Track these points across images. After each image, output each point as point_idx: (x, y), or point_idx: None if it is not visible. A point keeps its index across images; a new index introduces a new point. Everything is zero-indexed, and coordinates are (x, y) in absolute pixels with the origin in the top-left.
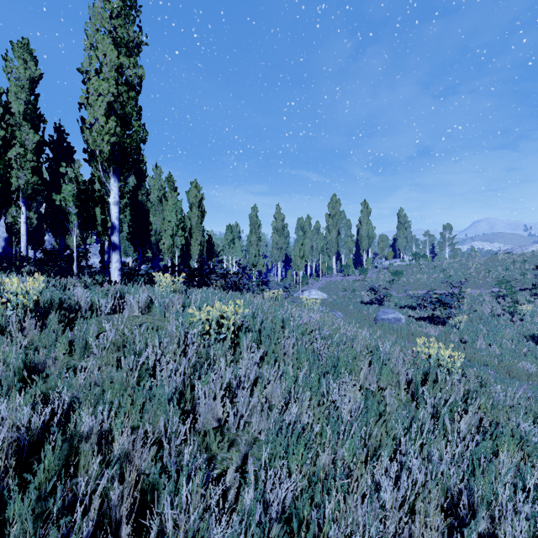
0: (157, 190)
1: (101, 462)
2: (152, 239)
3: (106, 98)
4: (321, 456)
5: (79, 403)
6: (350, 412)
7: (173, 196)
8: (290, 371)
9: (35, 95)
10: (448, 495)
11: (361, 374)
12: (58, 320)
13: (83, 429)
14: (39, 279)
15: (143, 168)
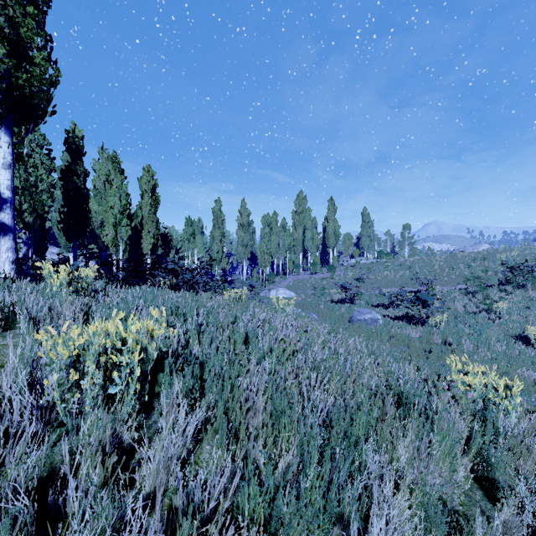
0: (104, 175)
1: None
2: (97, 232)
3: None
4: None
5: None
6: None
7: (119, 179)
8: (259, 455)
9: None
10: None
11: (398, 452)
12: None
13: None
14: None
15: (79, 143)
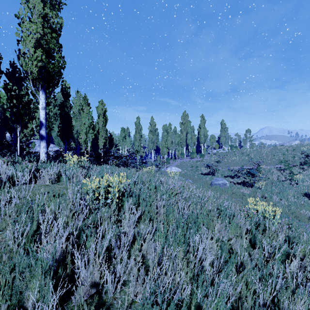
0: (78, 106)
1: None
2: (75, 136)
3: (34, 35)
4: None
5: None
6: (211, 264)
7: (87, 108)
8: (161, 227)
9: None
10: None
11: (215, 228)
12: None
13: None
14: None
15: (67, 91)
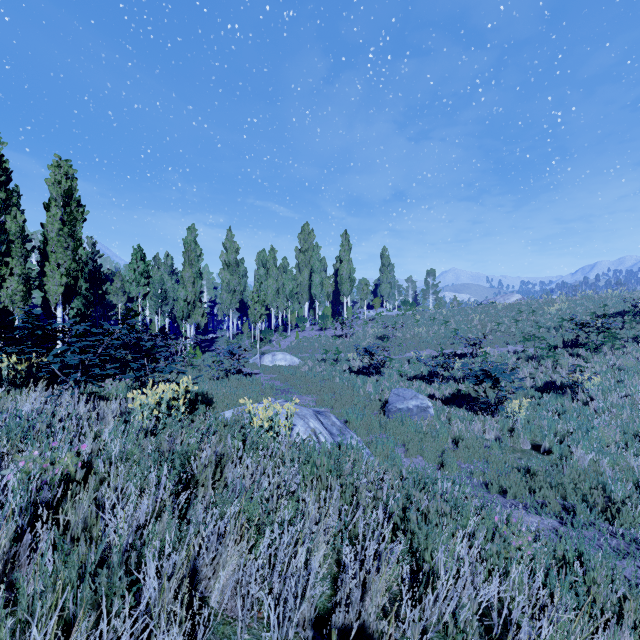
0: None
1: None
2: None
3: None
4: None
5: None
6: None
7: None
8: None
9: None
10: None
11: None
12: None
13: None
14: None
15: None
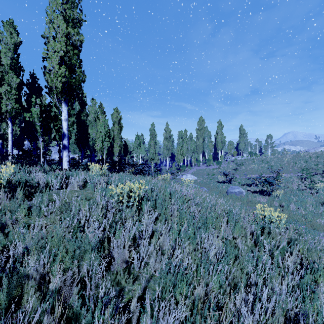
0: (93, 113)
1: (38, 298)
2: (90, 144)
3: (59, 54)
4: (197, 289)
5: (30, 251)
6: (215, 255)
7: (103, 117)
8: (175, 227)
9: (17, 54)
10: (286, 316)
11: (221, 228)
12: (23, 193)
13: (30, 271)
14: (9, 166)
15: (84, 99)
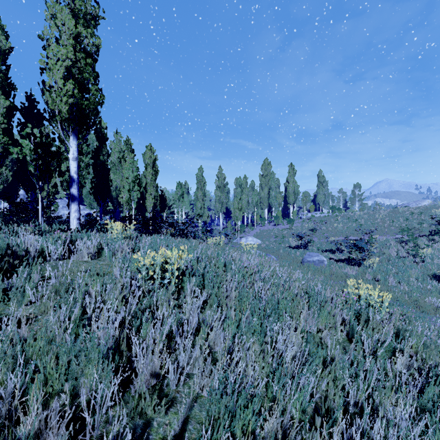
0: (117, 152)
1: None
2: (113, 194)
3: (64, 63)
4: (269, 420)
5: None
6: (293, 358)
7: (130, 156)
8: (232, 315)
9: (6, 66)
10: None
11: (300, 317)
12: (1, 267)
13: None
14: None
15: (104, 132)
